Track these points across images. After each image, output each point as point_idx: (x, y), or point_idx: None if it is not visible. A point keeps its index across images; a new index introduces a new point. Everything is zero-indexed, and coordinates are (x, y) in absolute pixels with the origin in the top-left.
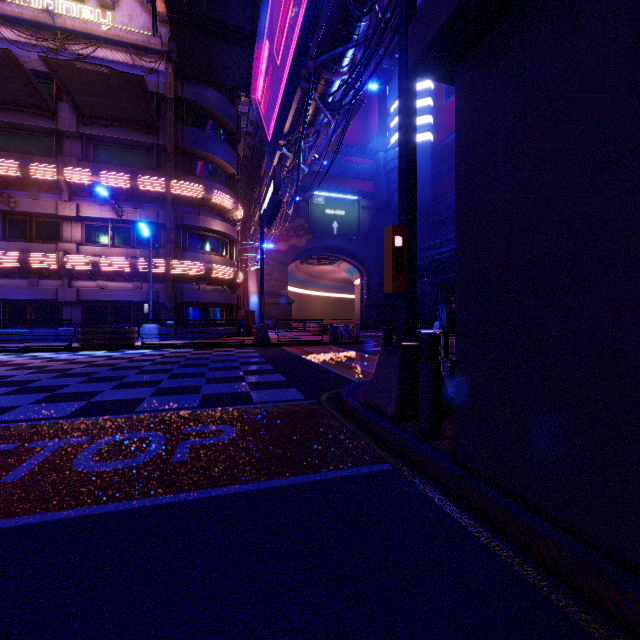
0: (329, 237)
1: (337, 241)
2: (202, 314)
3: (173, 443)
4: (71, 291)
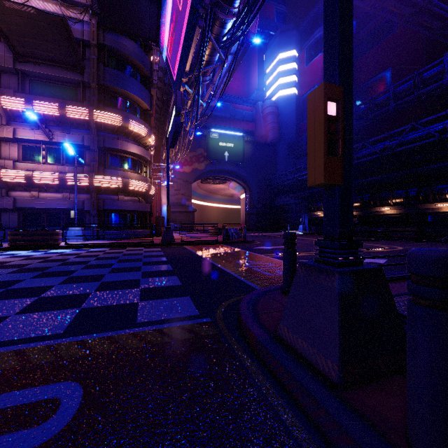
0: (222, 163)
1: (228, 166)
2: (121, 219)
3: None
4: (8, 200)
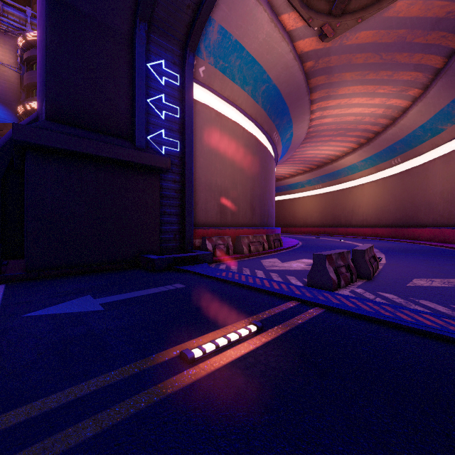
0: None
1: None
2: None
3: None
4: None
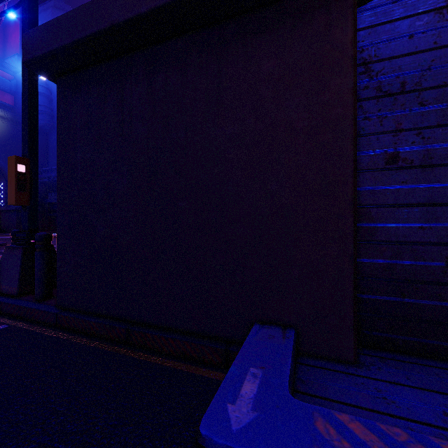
0: None
1: None
2: None
3: None
4: None
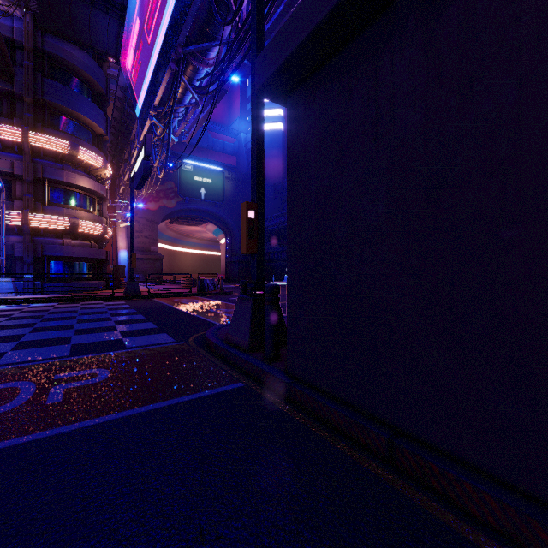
0: (197, 201)
1: (204, 205)
2: (66, 268)
3: (45, 389)
4: None
